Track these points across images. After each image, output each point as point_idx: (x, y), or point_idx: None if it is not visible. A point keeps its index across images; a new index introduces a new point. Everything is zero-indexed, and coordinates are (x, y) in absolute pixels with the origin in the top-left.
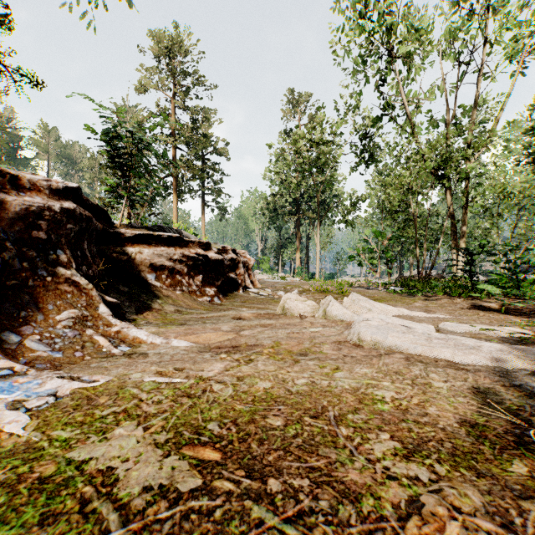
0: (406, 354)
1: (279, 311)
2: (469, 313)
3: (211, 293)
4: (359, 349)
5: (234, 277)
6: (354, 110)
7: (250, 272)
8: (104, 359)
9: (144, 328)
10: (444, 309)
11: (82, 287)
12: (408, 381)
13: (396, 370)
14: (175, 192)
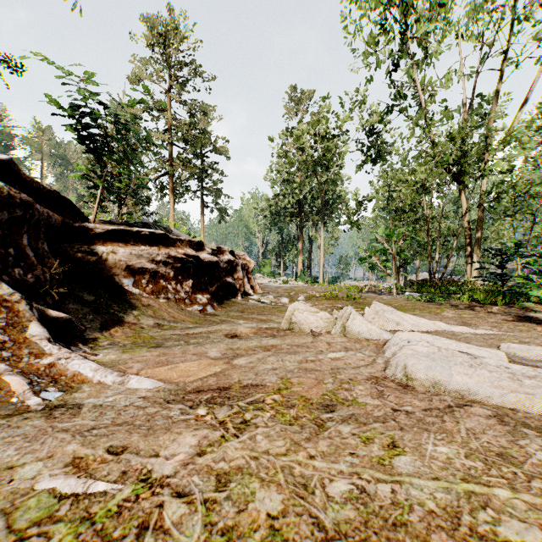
0: (492, 408)
1: (285, 325)
2: (520, 327)
3: (204, 301)
4: (410, 395)
5: (231, 281)
6: (359, 106)
7: (250, 275)
8: (4, 419)
9: (101, 353)
10: (485, 322)
11: (2, 299)
12: (539, 484)
13: (499, 450)
14: (172, 192)
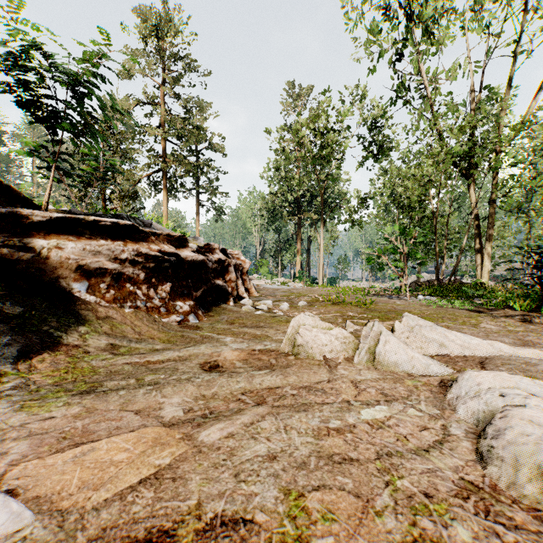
0: None
1: (286, 346)
2: None
3: (185, 309)
4: None
5: (222, 284)
6: (360, 100)
7: (245, 277)
8: None
9: None
10: None
11: None
12: None
13: None
14: (166, 189)
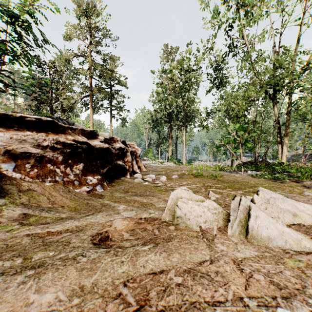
0: None
1: (167, 216)
2: None
3: (93, 182)
4: None
5: (122, 164)
6: (207, 54)
7: (138, 159)
8: None
9: None
10: None
11: None
12: None
13: None
14: (92, 107)
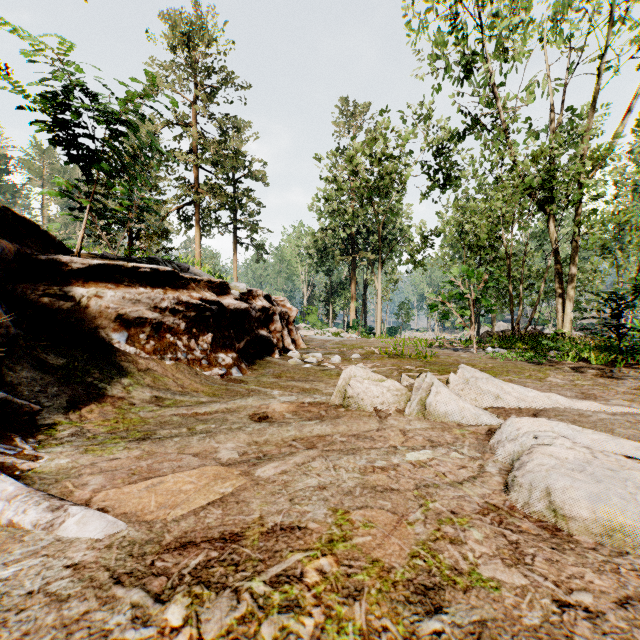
0: None
1: (337, 399)
2: None
3: (227, 362)
4: (571, 554)
5: (266, 334)
6: (424, 121)
7: (291, 326)
8: None
9: (46, 454)
10: (613, 392)
11: None
12: None
13: None
14: (199, 225)
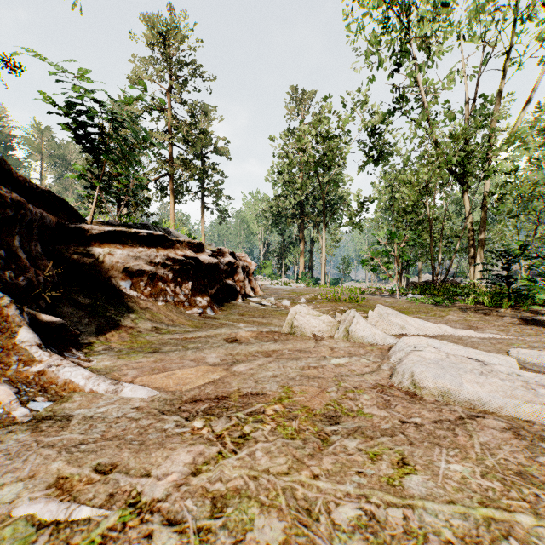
0: (507, 420)
1: (286, 329)
2: (528, 330)
3: (203, 304)
4: (418, 404)
5: (232, 283)
6: (361, 106)
7: (251, 277)
8: None
9: (95, 359)
10: (491, 325)
11: None
12: None
13: (517, 468)
14: (173, 193)
